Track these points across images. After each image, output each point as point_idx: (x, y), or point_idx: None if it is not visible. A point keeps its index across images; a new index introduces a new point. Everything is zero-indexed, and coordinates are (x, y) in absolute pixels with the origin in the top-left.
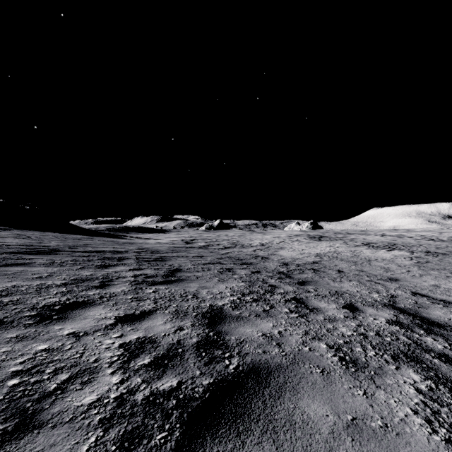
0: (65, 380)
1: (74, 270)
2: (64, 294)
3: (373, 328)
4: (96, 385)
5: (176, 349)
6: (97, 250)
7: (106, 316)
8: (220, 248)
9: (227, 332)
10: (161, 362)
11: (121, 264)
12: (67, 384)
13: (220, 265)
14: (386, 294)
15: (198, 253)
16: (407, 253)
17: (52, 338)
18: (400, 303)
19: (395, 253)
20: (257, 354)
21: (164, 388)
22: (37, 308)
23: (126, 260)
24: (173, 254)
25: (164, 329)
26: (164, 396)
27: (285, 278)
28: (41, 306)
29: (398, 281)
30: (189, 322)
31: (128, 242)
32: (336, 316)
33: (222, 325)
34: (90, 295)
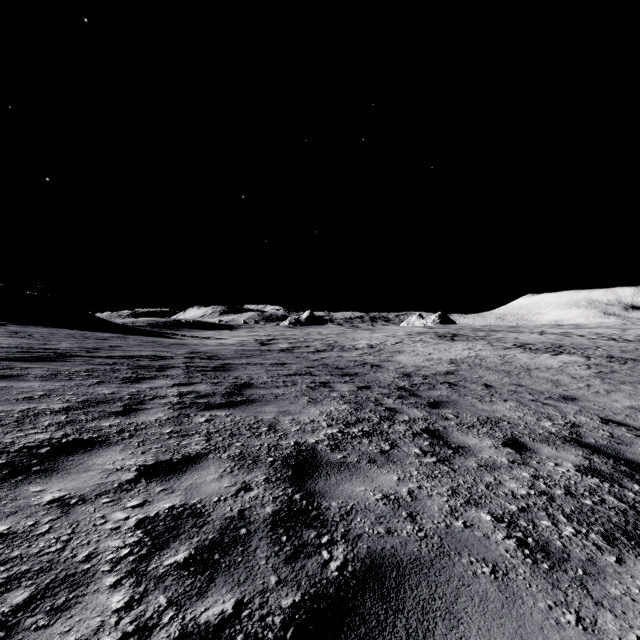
0: (19, 604)
1: (87, 386)
2: (62, 426)
3: (559, 482)
4: (77, 616)
5: (237, 530)
6: (128, 355)
7: (124, 466)
8: (311, 352)
9: (323, 494)
10: (207, 558)
11: (162, 376)
12: (21, 615)
13: (311, 378)
14: (564, 422)
15: (278, 360)
16: (582, 358)
17: (19, 511)
18: (587, 436)
19: (563, 358)
20: (377, 537)
21: (209, 619)
22: (8, 453)
23: (171, 369)
24: (241, 361)
25: (219, 489)
26: (207, 639)
27: (409, 397)
28: (17, 448)
29: (577, 401)
30: (261, 475)
31: (176, 343)
32: (496, 461)
33: (316, 480)
34: (103, 428)
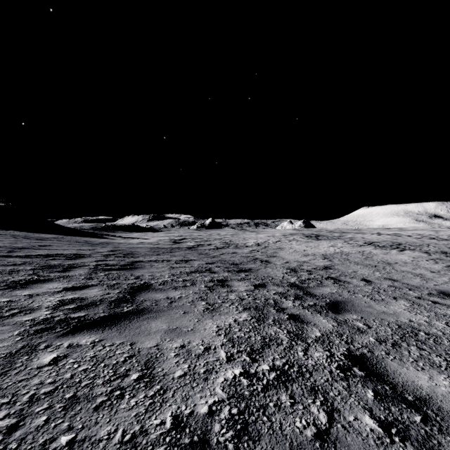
0: None
1: None
2: None
3: None
4: None
5: None
6: (48, 253)
7: None
8: (211, 249)
9: None
10: None
11: (60, 277)
12: None
13: (210, 275)
14: None
15: (183, 256)
16: (424, 254)
17: None
18: None
19: (410, 254)
20: None
21: None
22: None
23: (77, 269)
24: (151, 258)
25: None
26: None
27: (305, 297)
28: None
29: None
30: None
31: (105, 242)
32: None
33: None
34: None
